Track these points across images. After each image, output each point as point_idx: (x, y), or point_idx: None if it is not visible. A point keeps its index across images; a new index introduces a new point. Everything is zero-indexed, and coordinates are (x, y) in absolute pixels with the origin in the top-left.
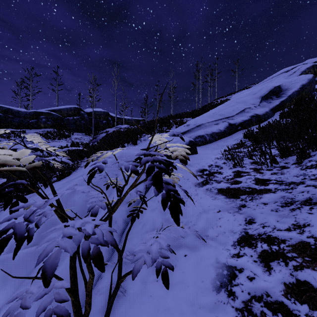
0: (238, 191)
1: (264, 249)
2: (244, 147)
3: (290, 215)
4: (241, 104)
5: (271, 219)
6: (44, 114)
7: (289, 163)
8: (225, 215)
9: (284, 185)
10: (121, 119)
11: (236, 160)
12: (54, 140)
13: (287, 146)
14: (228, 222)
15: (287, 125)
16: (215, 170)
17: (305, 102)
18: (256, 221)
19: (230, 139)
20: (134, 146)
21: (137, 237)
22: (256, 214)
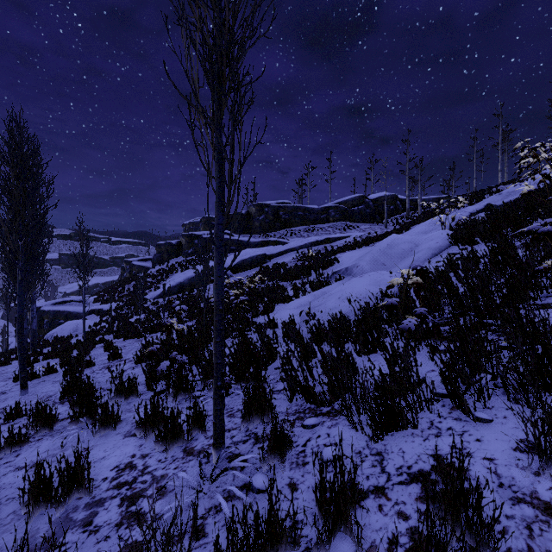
0: None
1: None
2: None
3: None
4: None
5: None
6: (332, 208)
7: None
8: None
9: None
10: (413, 200)
11: None
12: (347, 231)
13: None
14: None
15: None
16: None
17: None
18: None
19: None
20: None
21: None
22: None
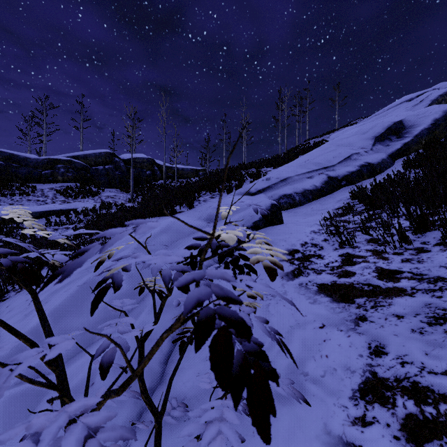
0: (352, 291)
1: (410, 412)
2: (353, 213)
3: (446, 343)
4: (345, 148)
5: (414, 348)
6: (62, 162)
7: (429, 243)
8: (334, 335)
9: (426, 282)
10: (172, 168)
11: (344, 236)
12: (76, 199)
13: (423, 215)
14: (339, 348)
15: (418, 180)
16: (311, 251)
17: (441, 145)
18: (389, 350)
19: (331, 201)
20: (189, 210)
21: (190, 368)
22: (386, 336)
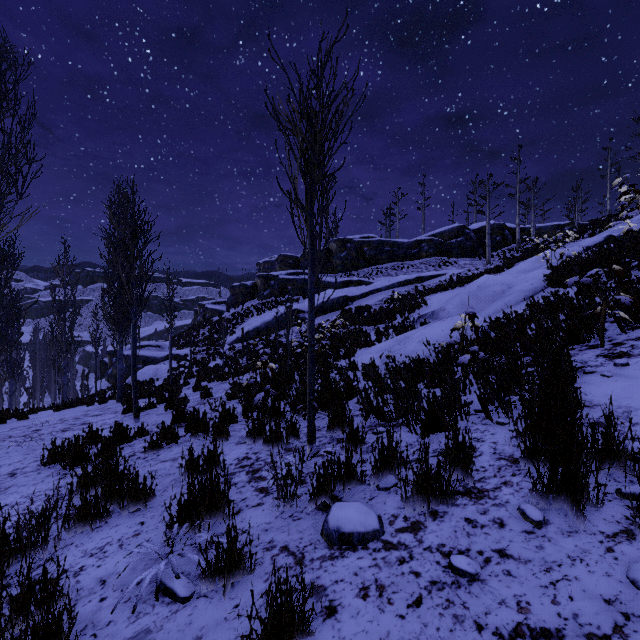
0: None
1: None
2: None
3: None
4: None
5: None
6: (425, 242)
7: None
8: None
9: None
10: (526, 229)
11: None
12: (442, 268)
13: None
14: None
15: None
16: None
17: None
18: None
19: None
20: None
21: None
22: None
